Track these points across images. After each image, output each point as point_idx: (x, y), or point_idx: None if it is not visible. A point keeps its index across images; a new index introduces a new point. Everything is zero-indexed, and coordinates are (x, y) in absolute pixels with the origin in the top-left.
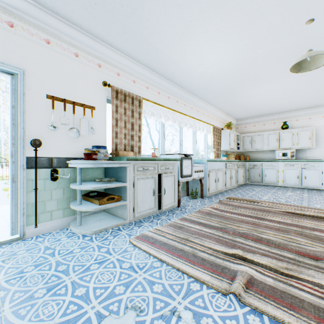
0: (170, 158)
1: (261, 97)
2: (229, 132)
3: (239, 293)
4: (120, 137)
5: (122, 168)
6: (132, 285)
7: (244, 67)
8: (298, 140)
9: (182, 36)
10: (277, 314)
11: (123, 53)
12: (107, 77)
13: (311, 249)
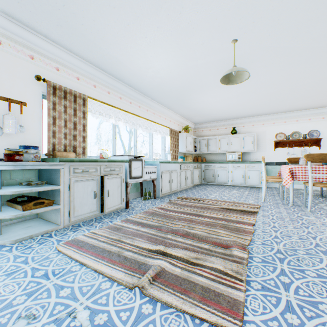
0: (116, 159)
1: (211, 104)
2: (185, 135)
3: (143, 286)
4: (59, 137)
5: (56, 170)
6: (37, 293)
7: (190, 75)
8: (244, 144)
9: (123, 37)
10: (169, 299)
11: (62, 47)
12: (42, 71)
13: (225, 239)
